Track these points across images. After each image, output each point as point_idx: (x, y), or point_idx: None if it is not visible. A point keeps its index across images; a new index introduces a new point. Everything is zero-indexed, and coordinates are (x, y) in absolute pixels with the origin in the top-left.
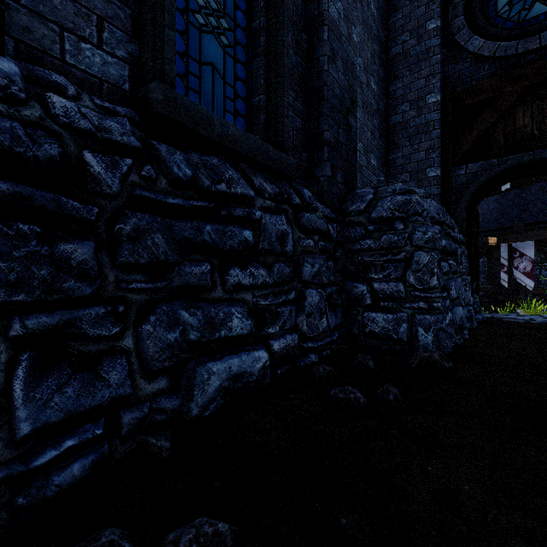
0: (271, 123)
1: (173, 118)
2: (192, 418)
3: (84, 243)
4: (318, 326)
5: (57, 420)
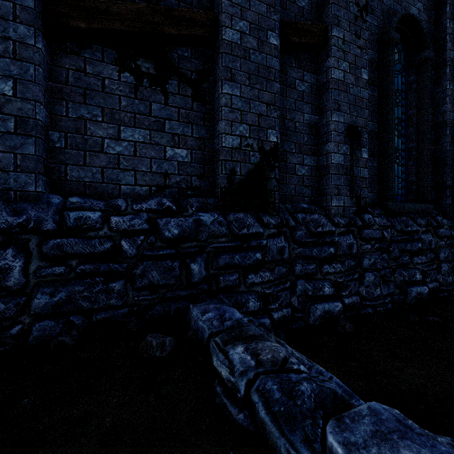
0: (419, 190)
1: (395, 211)
2: (407, 303)
3: (385, 254)
4: (447, 280)
5: (387, 294)
